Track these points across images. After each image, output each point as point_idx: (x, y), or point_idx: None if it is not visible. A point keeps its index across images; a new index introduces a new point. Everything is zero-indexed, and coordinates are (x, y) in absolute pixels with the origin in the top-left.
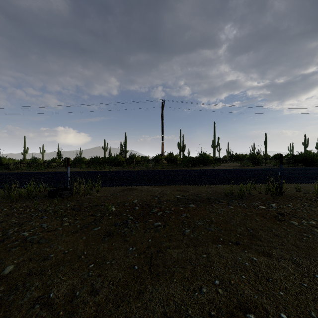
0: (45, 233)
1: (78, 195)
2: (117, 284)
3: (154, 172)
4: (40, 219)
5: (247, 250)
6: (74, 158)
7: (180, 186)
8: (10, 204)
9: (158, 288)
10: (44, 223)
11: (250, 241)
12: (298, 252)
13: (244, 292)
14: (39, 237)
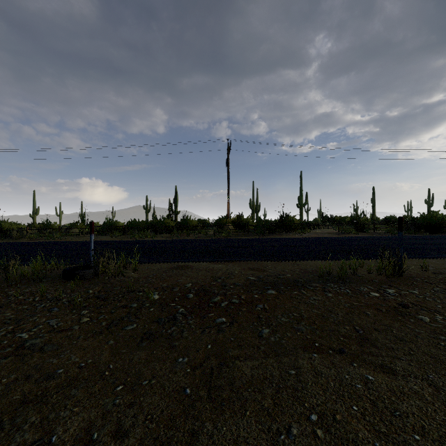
0: (53, 334)
1: (106, 275)
2: (158, 420)
3: (217, 242)
4: (48, 313)
5: (357, 363)
6: (104, 222)
7: (253, 262)
8: (6, 289)
9: (222, 428)
10: (54, 319)
11: (361, 347)
12: (435, 365)
13: (357, 435)
14: (43, 341)
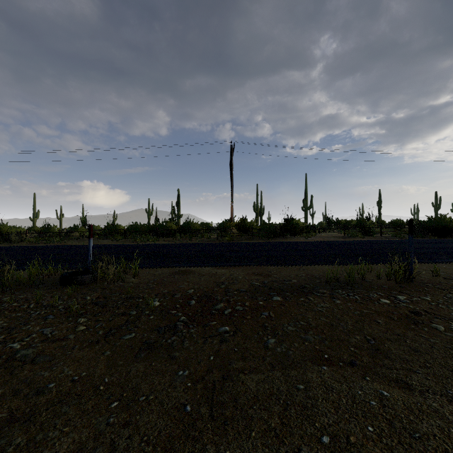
0: (47, 344)
1: (105, 280)
2: (155, 441)
3: (220, 246)
4: (43, 321)
5: (369, 376)
6: (105, 226)
7: (257, 267)
8: (1, 296)
9: (225, 452)
10: (48, 328)
11: (373, 359)
12: None
13: None
14: (35, 351)
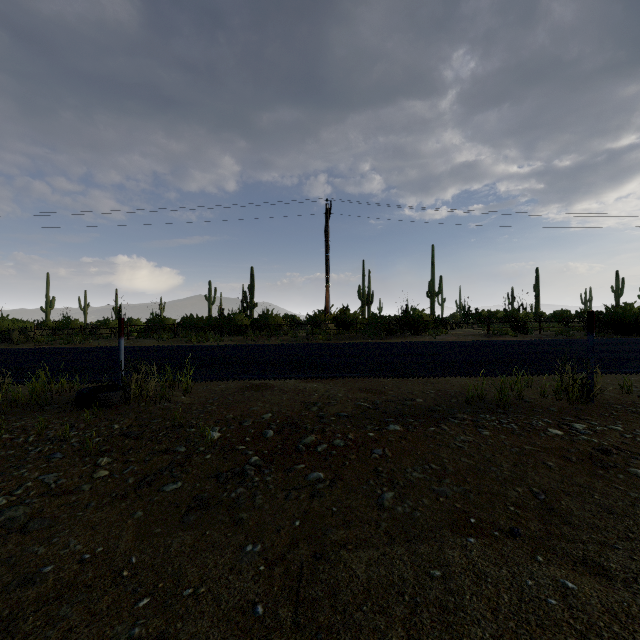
0: (47, 500)
1: (142, 400)
2: None
3: (311, 348)
4: (45, 463)
5: (542, 555)
6: (148, 319)
7: (365, 379)
8: None
9: None
10: (53, 473)
11: (545, 526)
12: None
13: None
14: (28, 512)
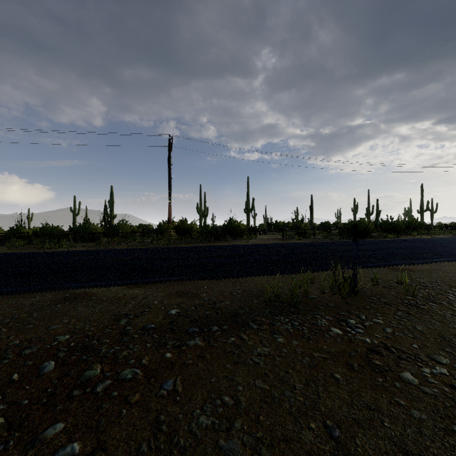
0: None
1: None
2: None
3: (150, 252)
4: None
5: None
6: (12, 227)
7: (186, 281)
8: None
9: None
10: None
11: None
12: None
13: None
14: None
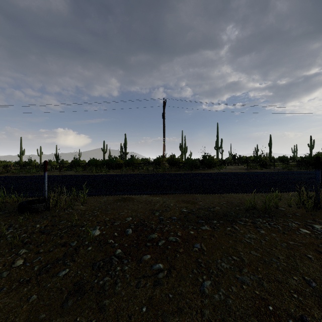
0: None
1: (57, 208)
2: None
3: (155, 176)
4: None
5: None
6: (72, 160)
7: (185, 194)
8: None
9: None
10: None
11: None
12: None
13: None
14: None
